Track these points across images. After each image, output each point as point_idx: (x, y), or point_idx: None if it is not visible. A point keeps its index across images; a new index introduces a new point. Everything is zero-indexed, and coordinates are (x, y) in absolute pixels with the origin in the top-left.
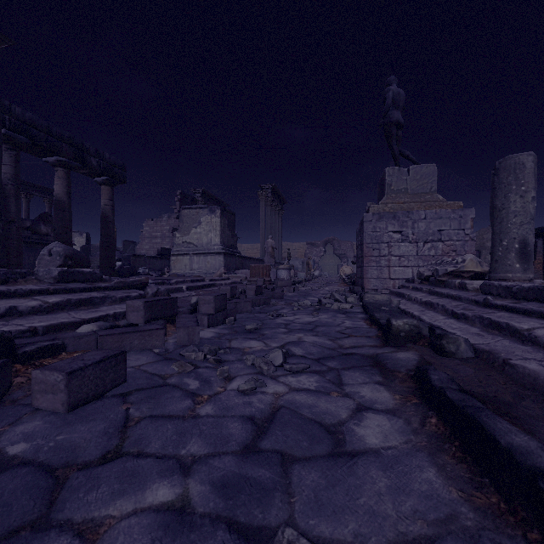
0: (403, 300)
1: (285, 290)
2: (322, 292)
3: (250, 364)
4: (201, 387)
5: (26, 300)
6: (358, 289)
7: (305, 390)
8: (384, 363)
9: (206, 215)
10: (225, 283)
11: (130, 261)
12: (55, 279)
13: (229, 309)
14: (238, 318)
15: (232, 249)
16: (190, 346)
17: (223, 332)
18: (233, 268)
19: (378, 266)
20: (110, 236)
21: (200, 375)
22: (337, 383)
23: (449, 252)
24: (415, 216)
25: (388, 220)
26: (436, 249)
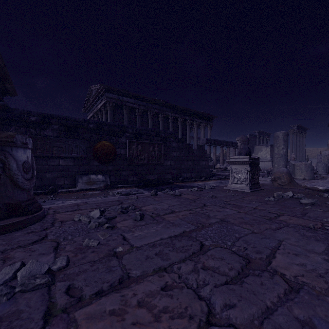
0: None
1: None
2: None
3: None
4: None
5: None
6: None
7: None
8: None
9: (264, 148)
10: None
11: None
12: None
13: None
14: None
15: None
16: None
17: None
18: None
19: None
20: None
21: None
22: None
23: None
24: None
25: None
26: None
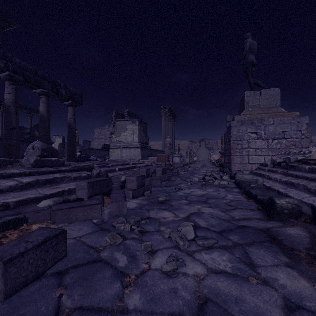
0: (264, 179)
1: (178, 170)
2: (202, 171)
3: (167, 236)
4: (129, 264)
5: (7, 181)
6: (226, 170)
7: (222, 273)
8: (279, 239)
9: (130, 124)
10: (142, 165)
11: (86, 152)
12: (32, 165)
13: (147, 185)
14: (152, 191)
15: (145, 144)
16: (120, 217)
17: (143, 203)
18: (146, 156)
19: (241, 155)
20: (73, 137)
21: (127, 248)
22: (248, 264)
23: (290, 145)
24: (266, 122)
25: (248, 125)
26: (281, 144)
